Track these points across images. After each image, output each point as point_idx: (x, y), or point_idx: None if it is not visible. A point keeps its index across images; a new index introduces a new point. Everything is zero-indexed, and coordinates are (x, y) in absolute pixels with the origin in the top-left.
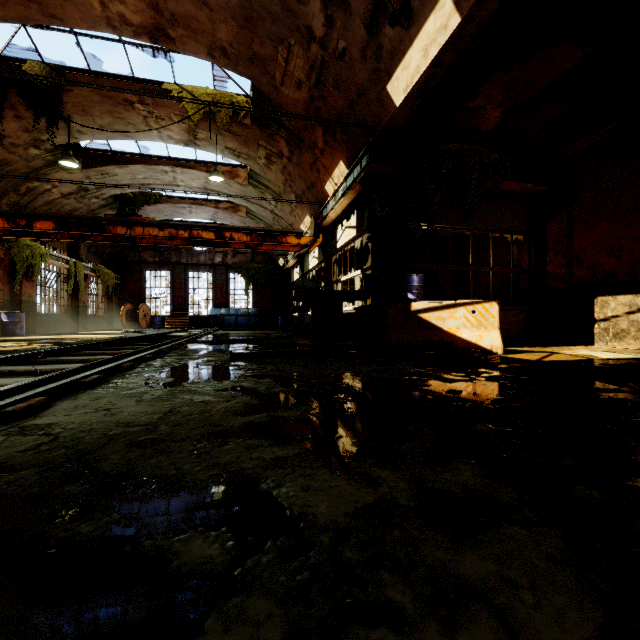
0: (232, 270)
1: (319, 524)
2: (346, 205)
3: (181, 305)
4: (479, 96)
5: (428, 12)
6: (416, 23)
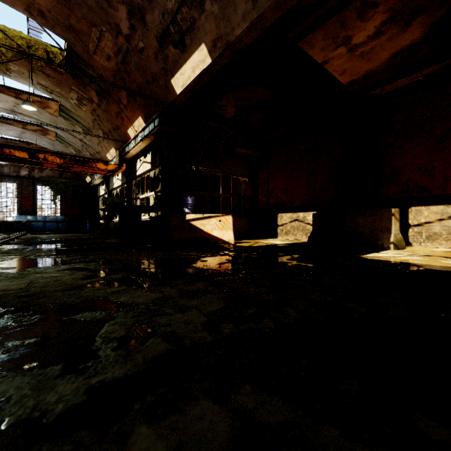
0: (39, 183)
1: (140, 304)
2: (144, 147)
3: None
4: (223, 100)
5: (194, 49)
6: (188, 52)
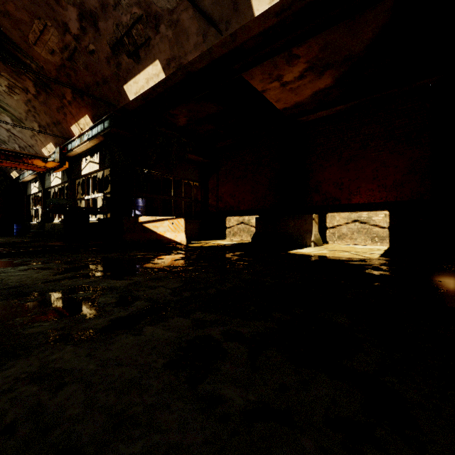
0: None
1: (118, 287)
2: (91, 146)
3: None
4: (176, 110)
5: (149, 63)
6: (142, 64)
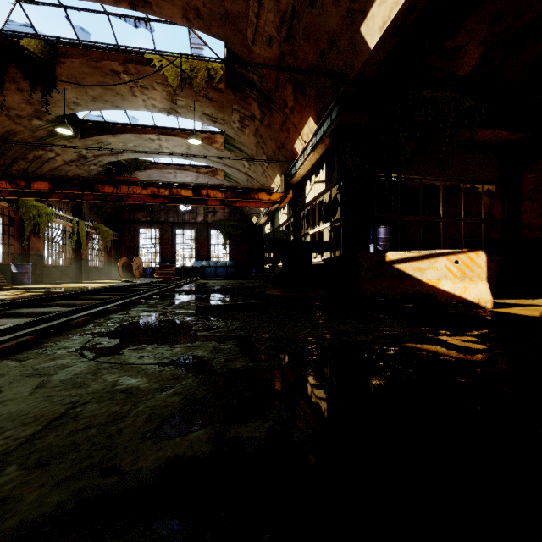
0: (212, 227)
1: None
2: (315, 161)
3: (169, 258)
4: (460, 33)
5: None
6: None
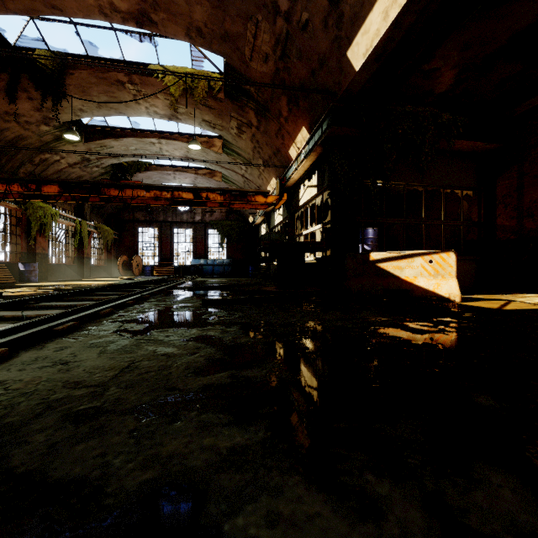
0: (210, 227)
1: None
2: (308, 166)
3: (167, 256)
4: (435, 58)
5: None
6: None
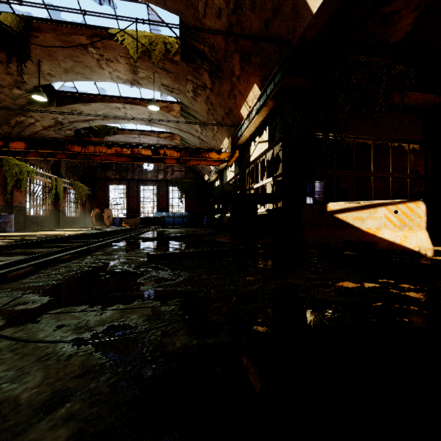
0: (171, 184)
1: None
2: (259, 123)
3: (134, 209)
4: None
5: None
6: None
